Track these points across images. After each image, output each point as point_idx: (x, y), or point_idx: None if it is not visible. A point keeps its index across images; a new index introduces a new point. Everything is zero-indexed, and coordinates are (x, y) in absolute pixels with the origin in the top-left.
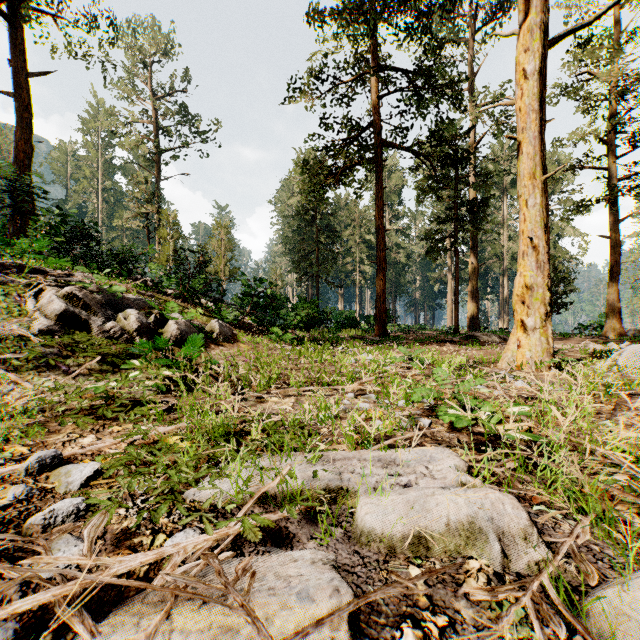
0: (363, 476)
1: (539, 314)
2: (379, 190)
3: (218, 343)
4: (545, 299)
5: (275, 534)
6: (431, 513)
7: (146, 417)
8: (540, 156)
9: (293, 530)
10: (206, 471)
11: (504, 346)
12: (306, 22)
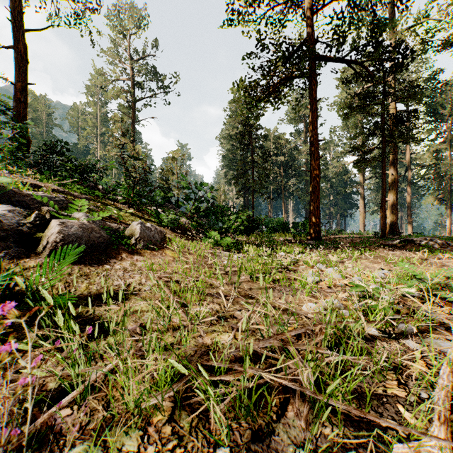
0: None
1: None
2: (313, 102)
3: (135, 251)
4: None
5: None
6: None
7: None
8: None
9: None
10: None
11: None
12: None
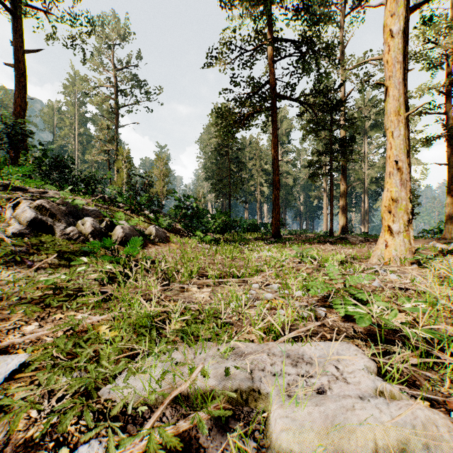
0: (274, 375)
1: (403, 221)
2: (275, 131)
3: (154, 243)
4: (408, 209)
5: (184, 447)
6: (354, 434)
7: (86, 305)
8: (403, 97)
9: (203, 442)
10: (123, 367)
11: (369, 245)
12: (221, 7)
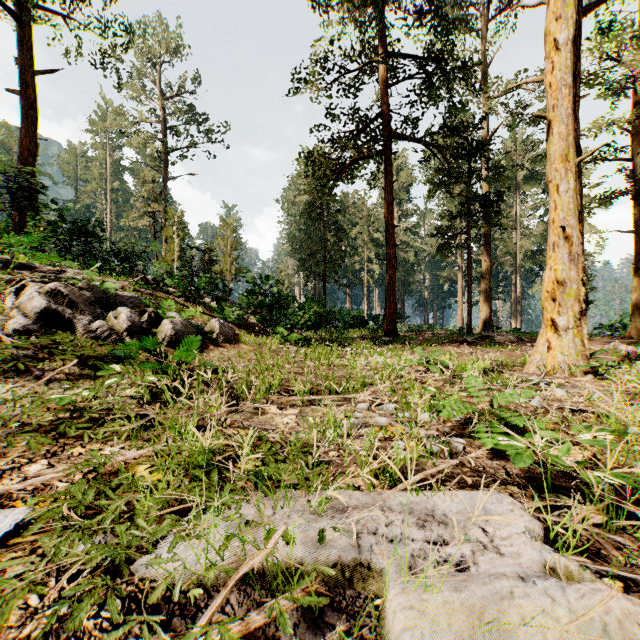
0: (391, 541)
1: (573, 312)
2: (389, 184)
3: (218, 344)
4: (580, 295)
5: None
6: (515, 636)
7: (118, 435)
8: (574, 136)
9: None
10: (168, 528)
11: (524, 347)
12: (313, 9)
